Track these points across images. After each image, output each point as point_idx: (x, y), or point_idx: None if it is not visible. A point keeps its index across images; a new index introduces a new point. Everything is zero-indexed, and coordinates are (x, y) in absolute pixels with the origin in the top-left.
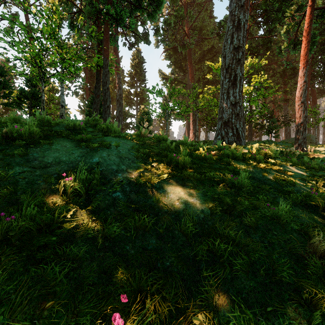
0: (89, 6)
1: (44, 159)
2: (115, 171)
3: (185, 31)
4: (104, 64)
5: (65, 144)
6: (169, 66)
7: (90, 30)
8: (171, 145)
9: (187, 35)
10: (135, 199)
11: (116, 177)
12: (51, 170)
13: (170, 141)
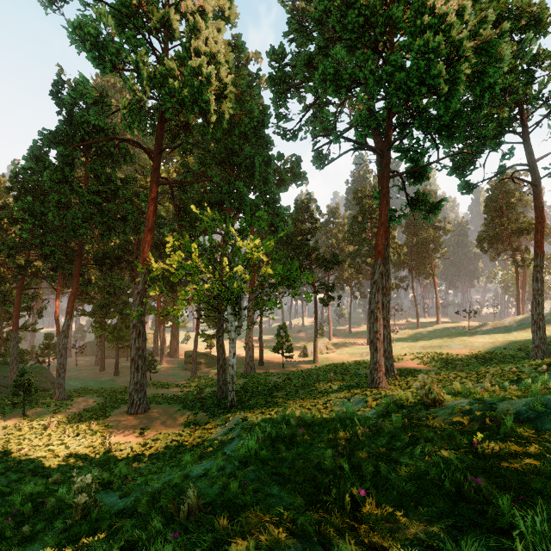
0: None
1: None
2: None
3: None
4: None
5: None
6: None
7: None
8: None
9: None
10: None
11: None
12: None
13: None
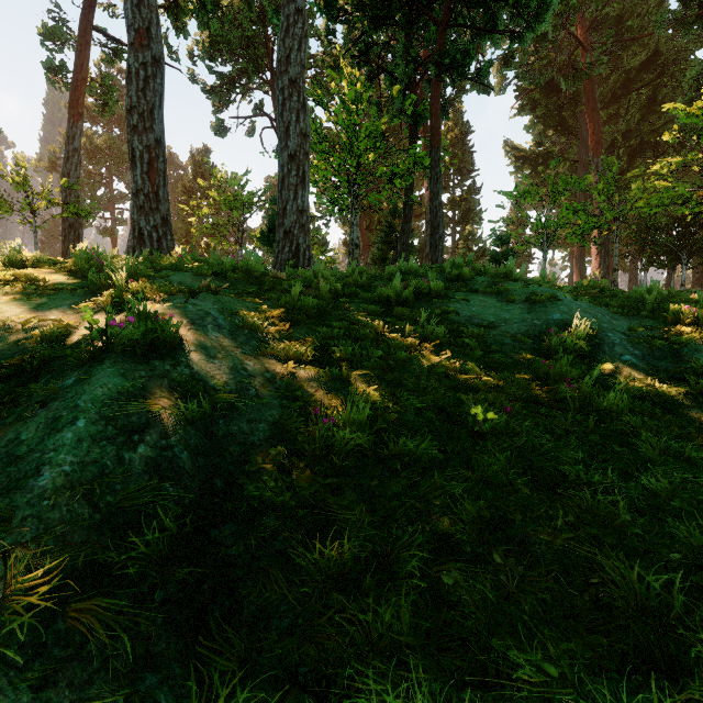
0: (401, 60)
1: (483, 318)
2: (600, 330)
3: (577, 39)
4: (433, 160)
5: (481, 299)
6: (529, 127)
7: (406, 103)
8: (645, 295)
9: (582, 47)
10: (658, 365)
11: (607, 337)
12: (506, 330)
13: (617, 290)
